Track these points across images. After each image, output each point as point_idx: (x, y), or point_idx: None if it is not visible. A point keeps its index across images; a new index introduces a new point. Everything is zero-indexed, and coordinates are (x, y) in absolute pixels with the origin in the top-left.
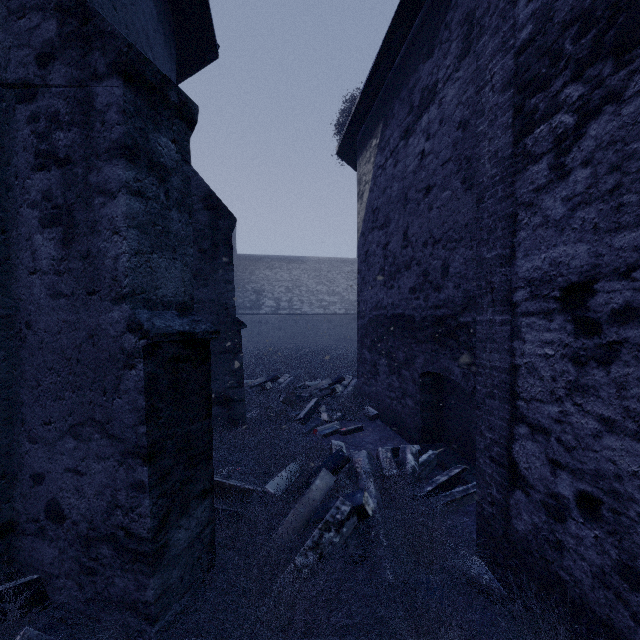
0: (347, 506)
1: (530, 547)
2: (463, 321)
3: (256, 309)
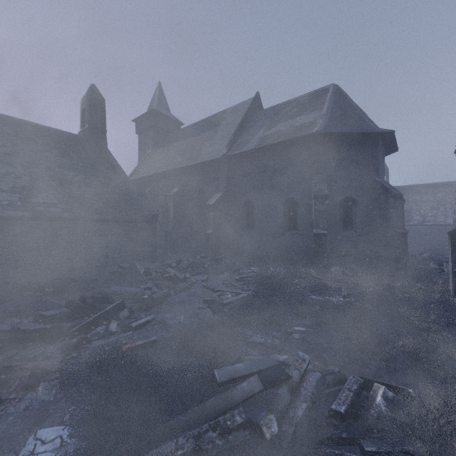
0: (438, 267)
1: None
2: None
3: (406, 222)
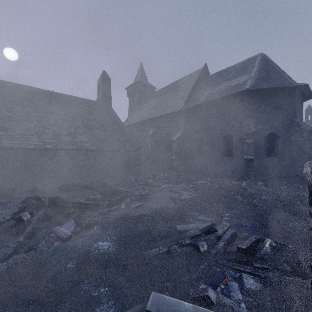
0: None
1: None
2: None
3: None
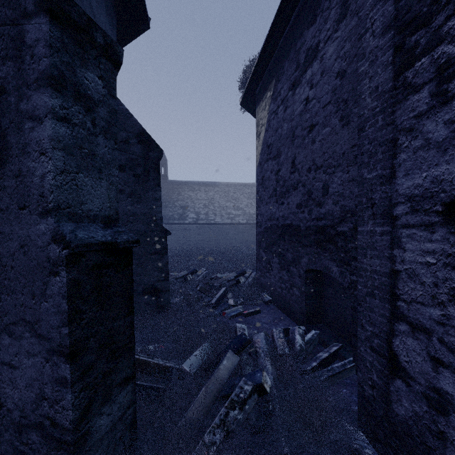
0: (249, 386)
1: (411, 431)
2: (340, 230)
3: (182, 220)
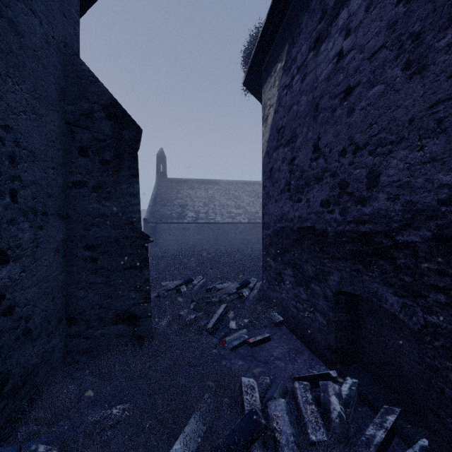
0: None
1: None
2: (404, 240)
3: (181, 219)
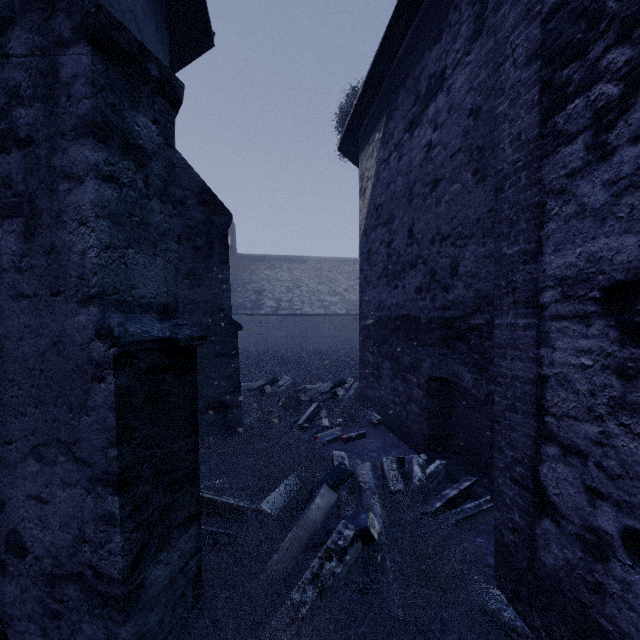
0: (350, 530)
1: (561, 585)
2: (474, 323)
3: (256, 309)
